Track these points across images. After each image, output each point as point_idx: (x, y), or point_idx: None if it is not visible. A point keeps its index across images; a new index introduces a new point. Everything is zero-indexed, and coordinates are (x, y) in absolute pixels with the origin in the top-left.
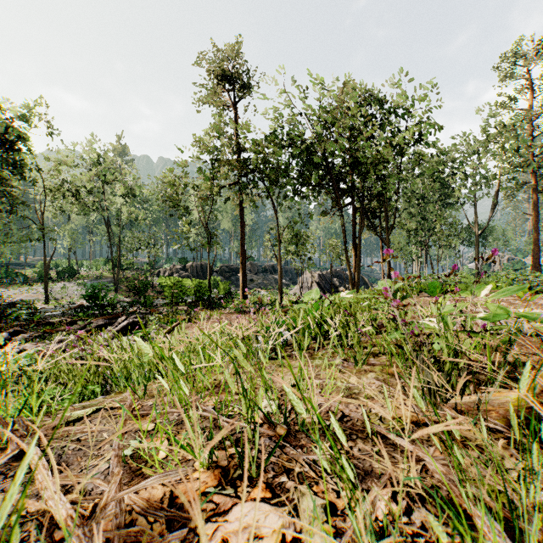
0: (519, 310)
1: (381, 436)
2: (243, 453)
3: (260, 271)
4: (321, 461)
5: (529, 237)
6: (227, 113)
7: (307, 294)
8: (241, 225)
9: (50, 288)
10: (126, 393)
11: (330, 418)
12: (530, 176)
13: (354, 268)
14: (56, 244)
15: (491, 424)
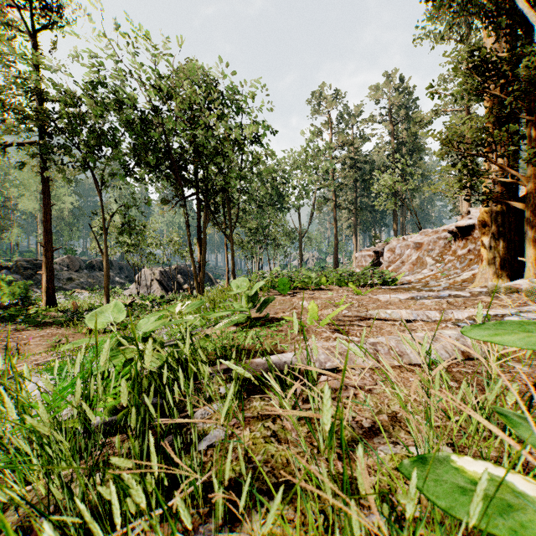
0: (387, 310)
1: None
2: None
3: (83, 267)
4: None
5: (331, 242)
6: (16, 35)
7: (101, 314)
8: (44, 203)
9: None
10: None
11: None
12: (333, 194)
13: (199, 264)
14: None
15: None
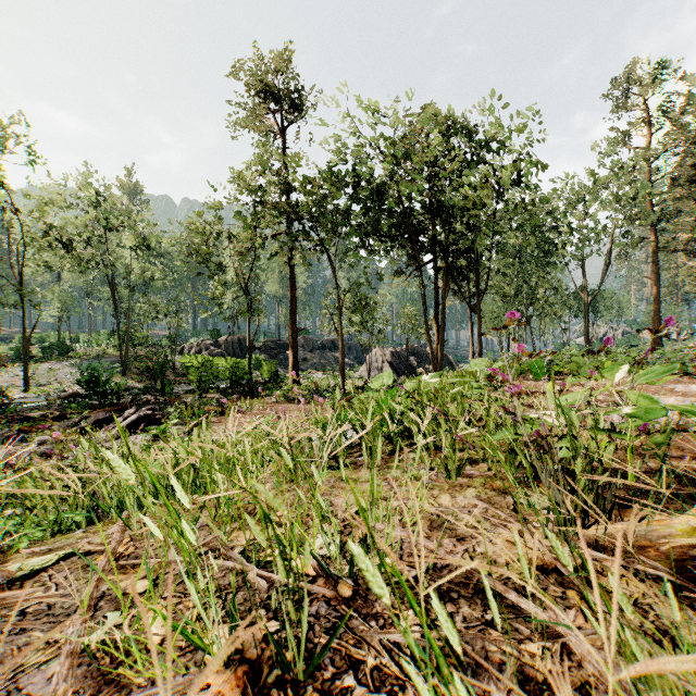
0: None
1: (494, 593)
2: (286, 632)
3: (315, 347)
4: (418, 689)
5: (648, 306)
6: (273, 141)
7: (378, 378)
8: (291, 287)
9: (32, 371)
10: (114, 527)
11: (431, 601)
12: (650, 230)
13: (436, 344)
14: (40, 311)
15: (650, 569)
